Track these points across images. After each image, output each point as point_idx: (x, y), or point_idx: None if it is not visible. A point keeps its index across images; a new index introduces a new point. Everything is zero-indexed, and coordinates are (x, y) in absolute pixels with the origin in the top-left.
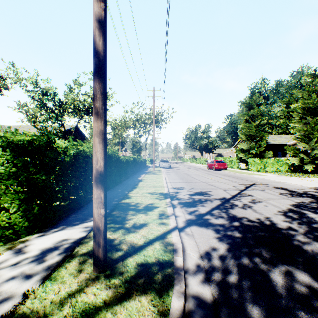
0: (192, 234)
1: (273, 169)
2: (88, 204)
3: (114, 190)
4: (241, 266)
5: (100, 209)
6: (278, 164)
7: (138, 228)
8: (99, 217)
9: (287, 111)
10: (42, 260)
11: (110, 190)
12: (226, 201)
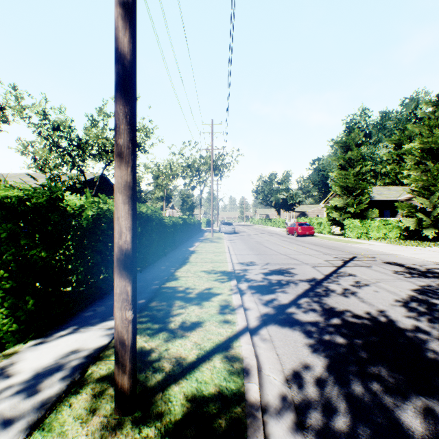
0: (270, 339)
1: (379, 234)
2: None
3: (154, 266)
4: (351, 398)
5: (125, 312)
6: (385, 228)
7: (189, 331)
8: (124, 324)
9: (397, 153)
10: (35, 389)
11: (149, 266)
12: (318, 285)
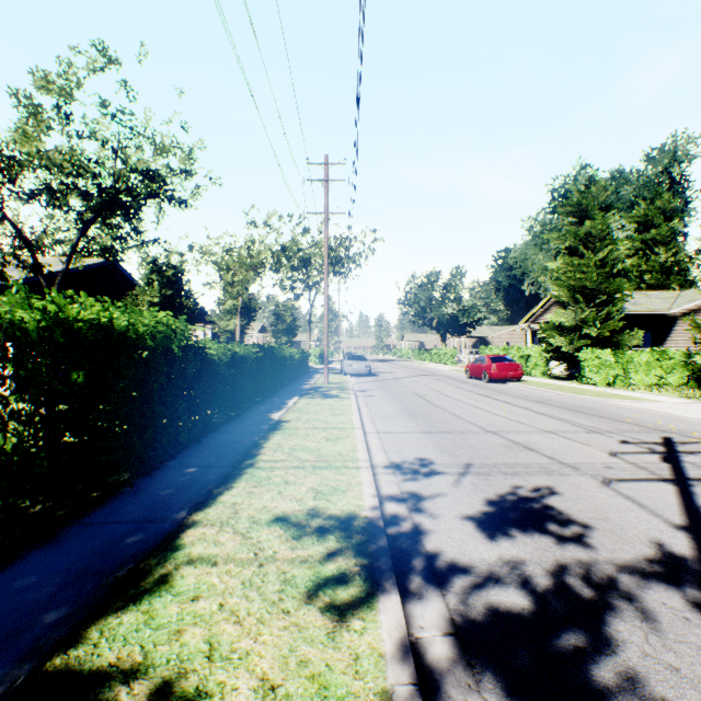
0: None
1: (649, 378)
2: None
3: (137, 489)
4: None
5: None
6: (661, 366)
7: None
8: None
9: (642, 238)
10: None
11: (122, 489)
12: None
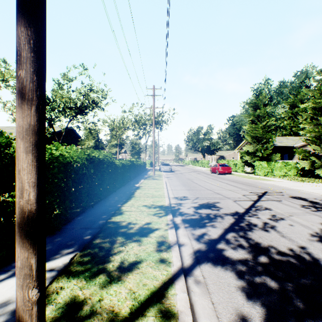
0: (204, 282)
1: (281, 173)
2: (67, 225)
3: (105, 201)
4: None
5: (28, 291)
6: (286, 168)
7: (126, 274)
8: (26, 307)
9: (291, 112)
10: None
11: (101, 201)
12: (241, 218)
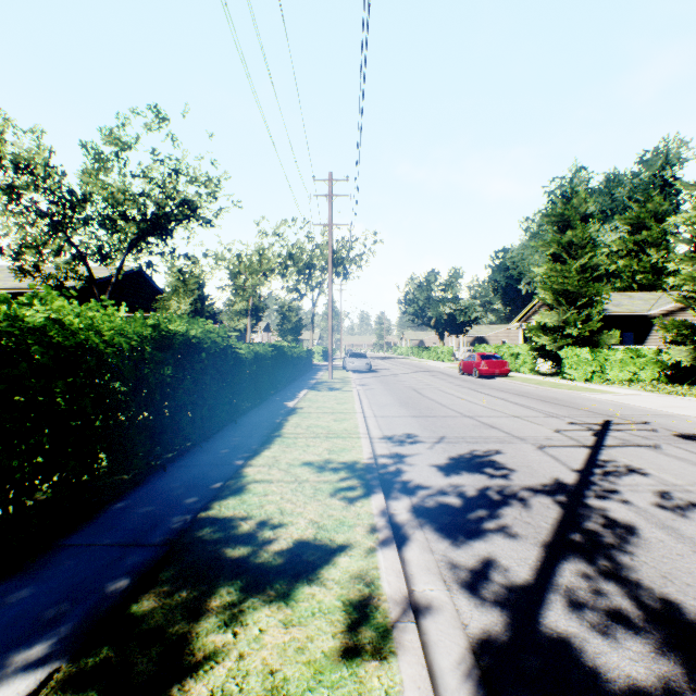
0: None
1: (624, 374)
2: (72, 534)
3: (204, 449)
4: None
5: None
6: (634, 363)
7: None
8: None
9: (634, 239)
10: None
11: (193, 449)
12: (579, 505)
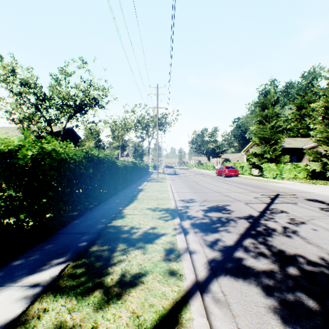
0: (225, 301)
1: (290, 175)
2: (61, 230)
3: (105, 203)
4: None
5: None
6: (295, 170)
7: (127, 290)
8: None
9: (298, 113)
10: None
11: (101, 203)
12: (257, 222)
